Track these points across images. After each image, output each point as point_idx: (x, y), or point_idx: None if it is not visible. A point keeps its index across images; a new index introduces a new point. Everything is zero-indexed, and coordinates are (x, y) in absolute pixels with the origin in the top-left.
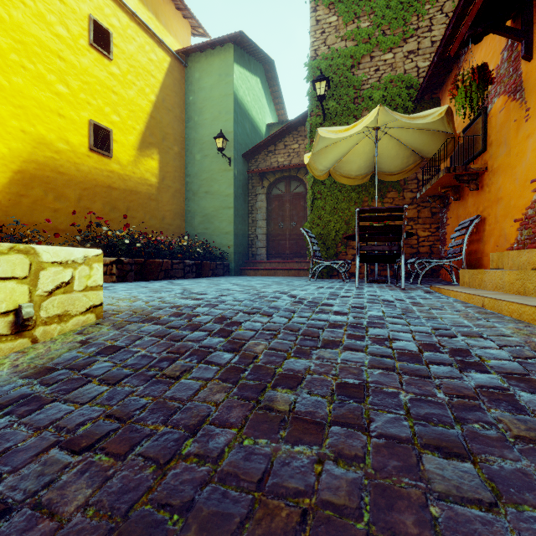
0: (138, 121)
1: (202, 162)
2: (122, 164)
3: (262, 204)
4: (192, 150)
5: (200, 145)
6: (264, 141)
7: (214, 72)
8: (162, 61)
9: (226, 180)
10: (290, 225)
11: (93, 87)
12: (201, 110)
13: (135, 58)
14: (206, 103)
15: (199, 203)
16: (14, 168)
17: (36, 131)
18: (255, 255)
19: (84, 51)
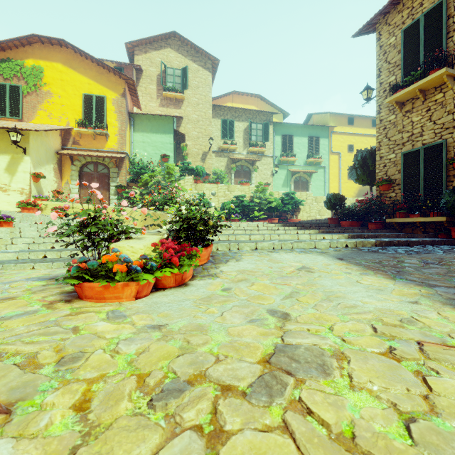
0: None
1: None
2: None
3: None
4: None
5: None
6: None
7: None
8: None
9: None
10: None
11: None
12: None
13: None
14: None
15: None
16: (358, 190)
17: None
18: None
19: None
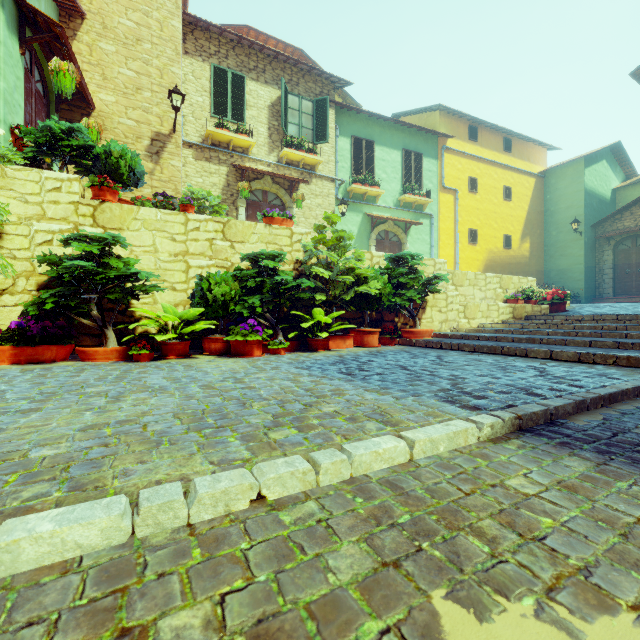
0: (520, 225)
1: (557, 236)
2: (514, 250)
3: (608, 258)
4: (548, 229)
5: (555, 225)
6: (610, 215)
7: (567, 177)
8: (531, 184)
9: (577, 246)
10: (636, 271)
11: (504, 218)
12: (556, 203)
13: (519, 192)
14: (560, 198)
15: (555, 263)
16: (484, 264)
17: (489, 247)
18: (602, 294)
19: (501, 204)
